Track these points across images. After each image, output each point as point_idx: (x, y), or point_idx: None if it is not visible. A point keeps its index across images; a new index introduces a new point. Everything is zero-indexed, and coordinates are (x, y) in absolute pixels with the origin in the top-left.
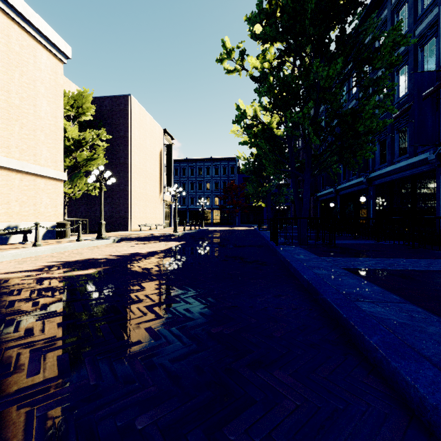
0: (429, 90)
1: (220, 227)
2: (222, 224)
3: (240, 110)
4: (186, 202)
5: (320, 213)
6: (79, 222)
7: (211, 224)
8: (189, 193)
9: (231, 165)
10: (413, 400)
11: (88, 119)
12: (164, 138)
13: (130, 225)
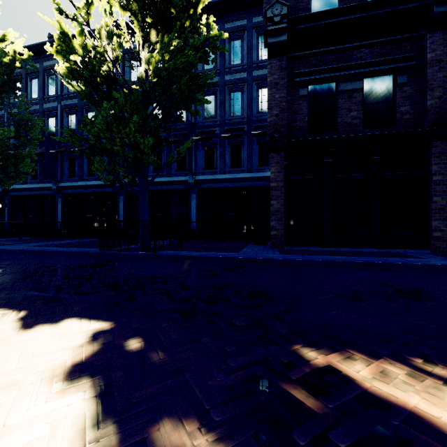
0: (54, 151)
1: None
2: None
3: None
4: None
5: None
6: None
7: None
8: None
9: None
10: (69, 254)
11: None
12: None
13: None
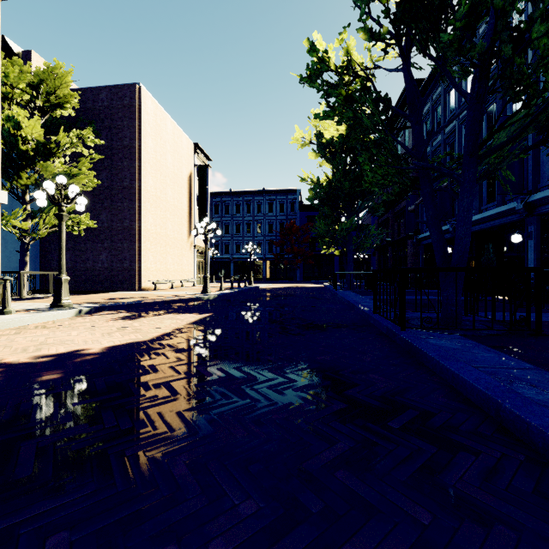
0: None
1: (276, 283)
2: (278, 280)
3: (315, 53)
4: (230, 249)
5: (423, 263)
6: (4, 278)
7: (264, 280)
8: (233, 238)
9: (290, 200)
10: None
11: (67, 114)
12: (195, 157)
13: (139, 282)
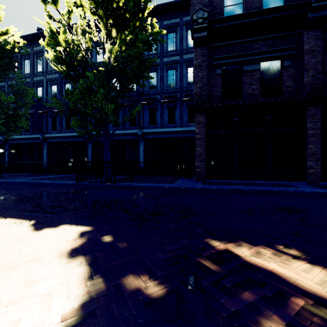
0: (41, 112)
1: None
2: None
3: None
4: None
5: None
6: None
7: None
8: None
9: None
10: (55, 185)
11: None
12: None
13: None
